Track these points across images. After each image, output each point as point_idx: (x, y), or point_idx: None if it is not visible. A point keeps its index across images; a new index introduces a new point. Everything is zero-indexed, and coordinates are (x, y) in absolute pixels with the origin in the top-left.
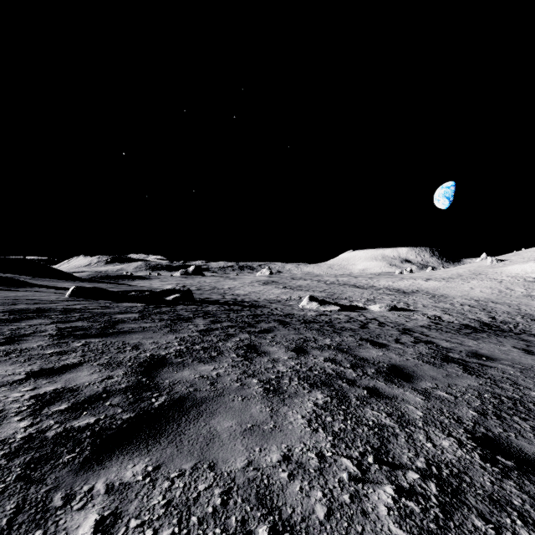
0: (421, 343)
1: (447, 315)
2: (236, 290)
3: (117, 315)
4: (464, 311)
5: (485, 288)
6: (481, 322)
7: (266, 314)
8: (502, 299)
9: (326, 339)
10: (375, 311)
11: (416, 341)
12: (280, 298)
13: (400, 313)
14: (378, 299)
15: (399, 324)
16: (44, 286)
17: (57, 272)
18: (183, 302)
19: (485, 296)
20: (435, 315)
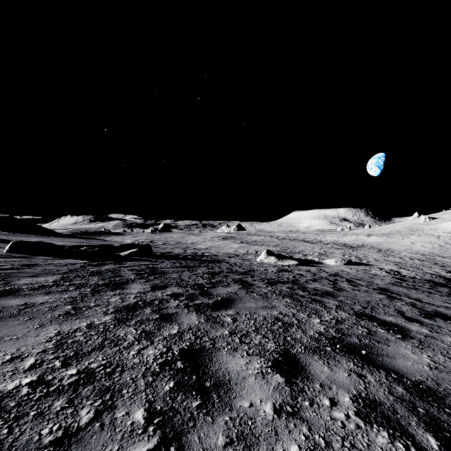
0: (436, 318)
1: (404, 270)
2: (198, 244)
3: (22, 279)
4: (417, 265)
5: (425, 243)
6: (443, 277)
7: (224, 272)
8: (446, 253)
9: (313, 319)
10: (331, 265)
11: (425, 314)
12: (238, 252)
13: (357, 268)
14: (329, 253)
15: (369, 282)
16: (5, 240)
17: (38, 229)
18: (139, 257)
19: (428, 250)
20: (393, 270)
